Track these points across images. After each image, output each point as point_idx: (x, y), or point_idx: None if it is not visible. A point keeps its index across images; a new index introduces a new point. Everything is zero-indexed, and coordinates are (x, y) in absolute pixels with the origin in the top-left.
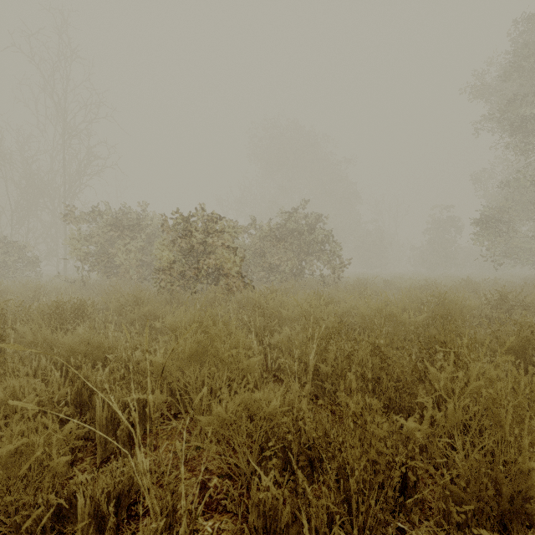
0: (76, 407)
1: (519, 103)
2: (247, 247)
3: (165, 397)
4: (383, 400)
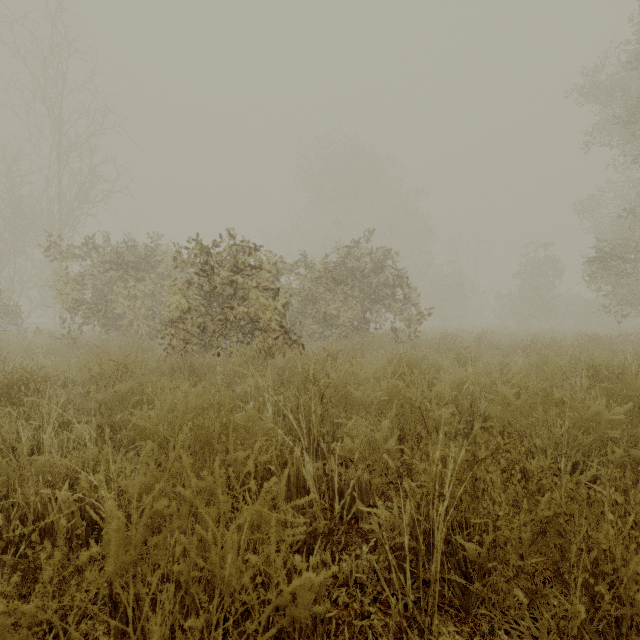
0: None
1: None
2: (293, 292)
3: None
4: None
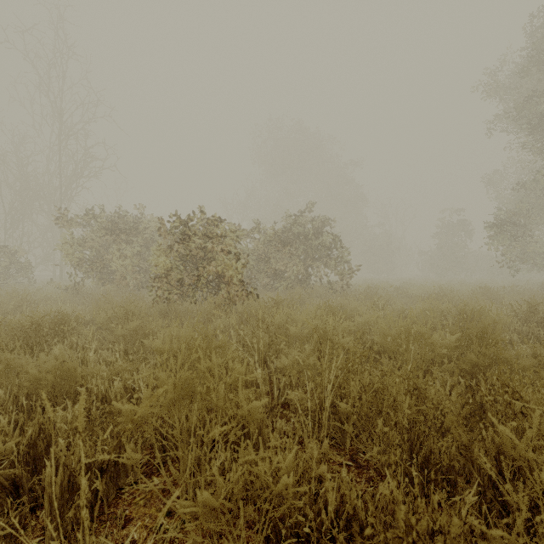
0: (28, 464)
1: (535, 101)
2: (250, 253)
3: (139, 456)
4: (422, 454)
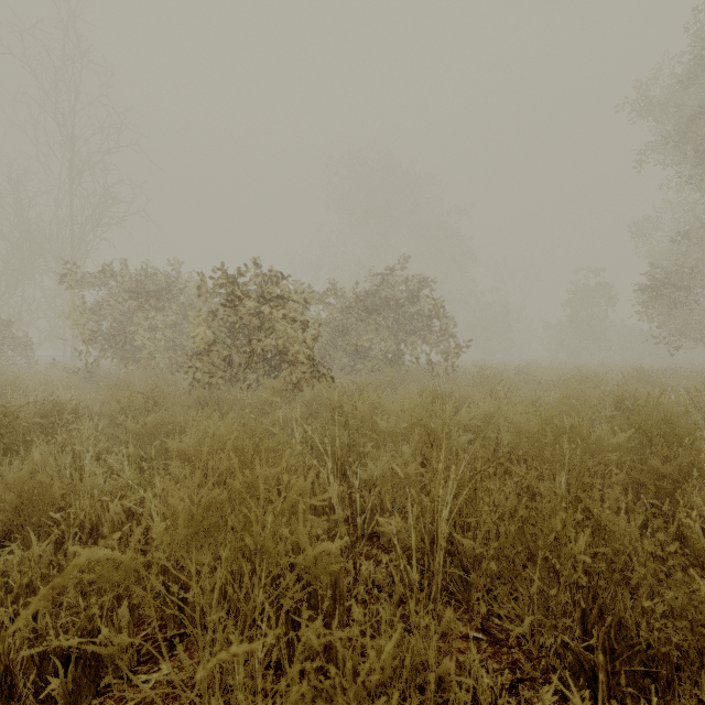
0: None
1: None
2: (323, 323)
3: (124, 639)
4: (604, 627)
